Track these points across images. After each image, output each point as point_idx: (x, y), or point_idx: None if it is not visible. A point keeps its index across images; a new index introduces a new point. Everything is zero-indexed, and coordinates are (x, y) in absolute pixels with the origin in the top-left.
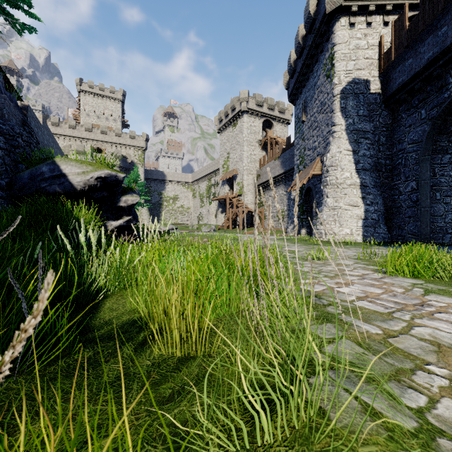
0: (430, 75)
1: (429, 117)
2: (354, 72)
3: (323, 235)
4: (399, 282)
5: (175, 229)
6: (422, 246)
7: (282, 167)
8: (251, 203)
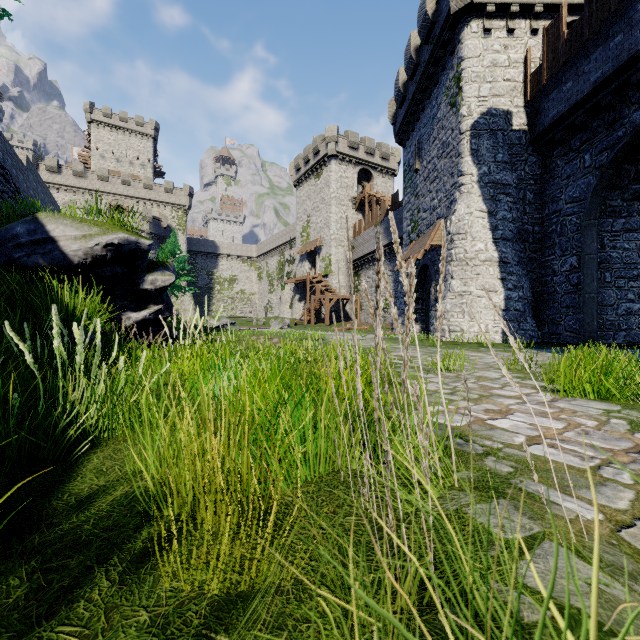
0: (598, 105)
1: (596, 165)
2: (490, 99)
3: (447, 333)
4: (583, 409)
5: (232, 324)
6: (603, 349)
7: (386, 235)
8: (341, 287)
